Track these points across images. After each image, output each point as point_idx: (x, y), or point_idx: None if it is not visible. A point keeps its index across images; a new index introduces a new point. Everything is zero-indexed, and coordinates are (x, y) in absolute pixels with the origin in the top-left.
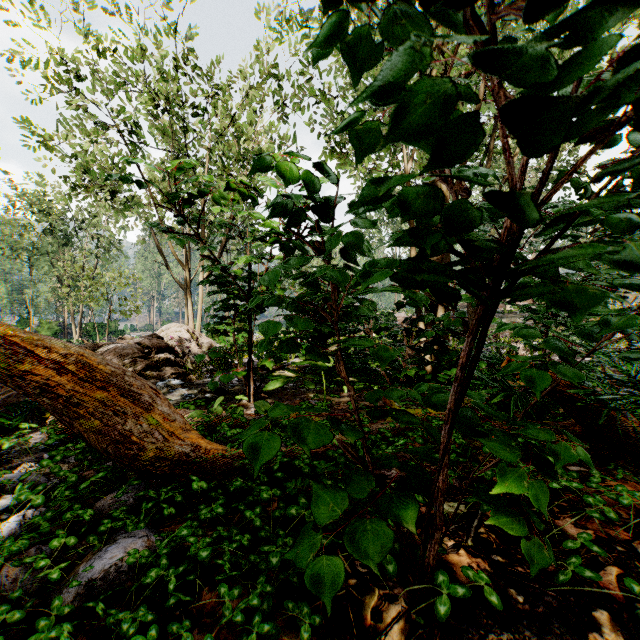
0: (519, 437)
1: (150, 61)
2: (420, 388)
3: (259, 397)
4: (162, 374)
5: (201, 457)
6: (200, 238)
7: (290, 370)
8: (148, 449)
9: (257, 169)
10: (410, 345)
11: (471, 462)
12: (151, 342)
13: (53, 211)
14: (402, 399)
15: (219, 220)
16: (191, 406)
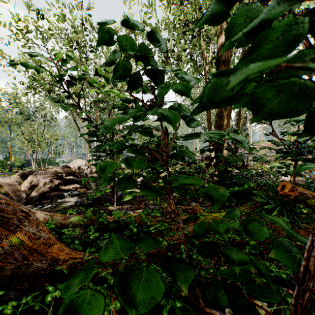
0: (297, 242)
1: (68, 23)
2: (235, 214)
3: (120, 203)
4: (67, 188)
5: (58, 268)
6: (81, 107)
7: (138, 187)
8: (8, 268)
9: (100, 31)
10: (210, 173)
11: (263, 260)
12: (63, 170)
13: (21, 102)
14: (204, 204)
15: (96, 99)
16: (74, 212)
